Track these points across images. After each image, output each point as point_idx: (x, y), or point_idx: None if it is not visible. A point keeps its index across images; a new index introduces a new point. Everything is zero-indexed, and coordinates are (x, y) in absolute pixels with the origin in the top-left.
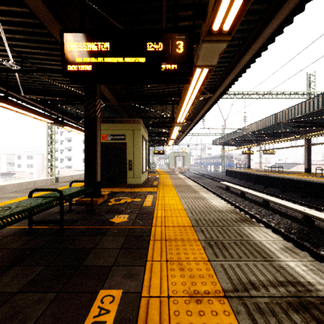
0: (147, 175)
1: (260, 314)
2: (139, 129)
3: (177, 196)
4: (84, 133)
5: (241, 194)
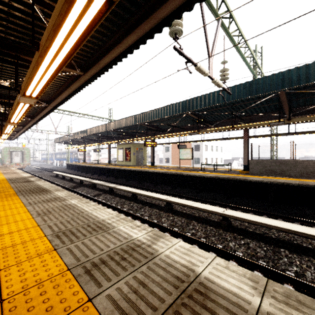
0: None
1: (15, 183)
2: None
3: (3, 176)
4: None
5: (62, 177)
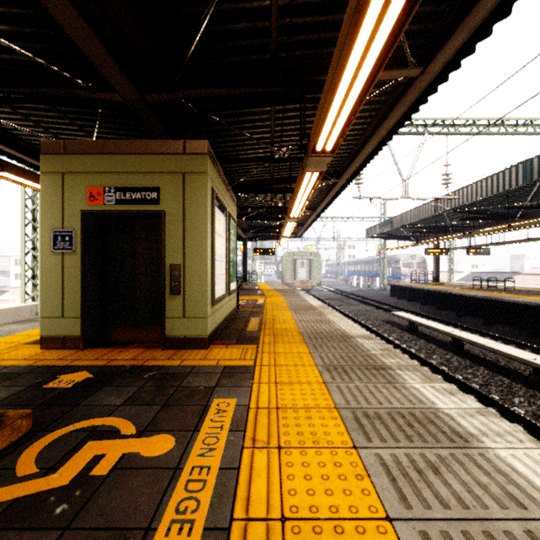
0: (233, 303)
1: None
2: (201, 172)
3: (331, 407)
4: None
5: (454, 345)
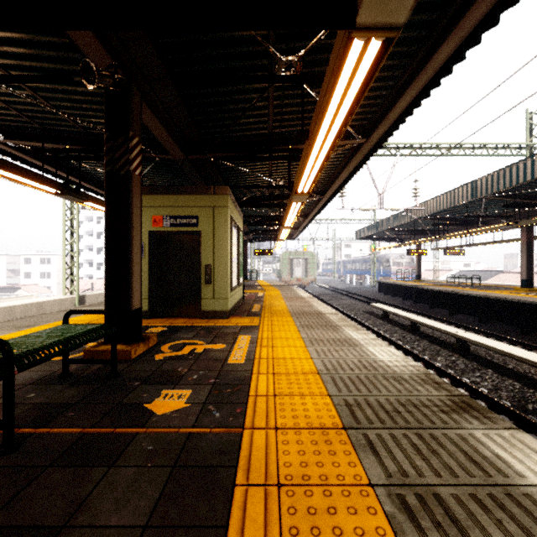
0: (240, 293)
1: None
2: (225, 206)
3: (299, 338)
4: (105, 209)
5: (412, 327)
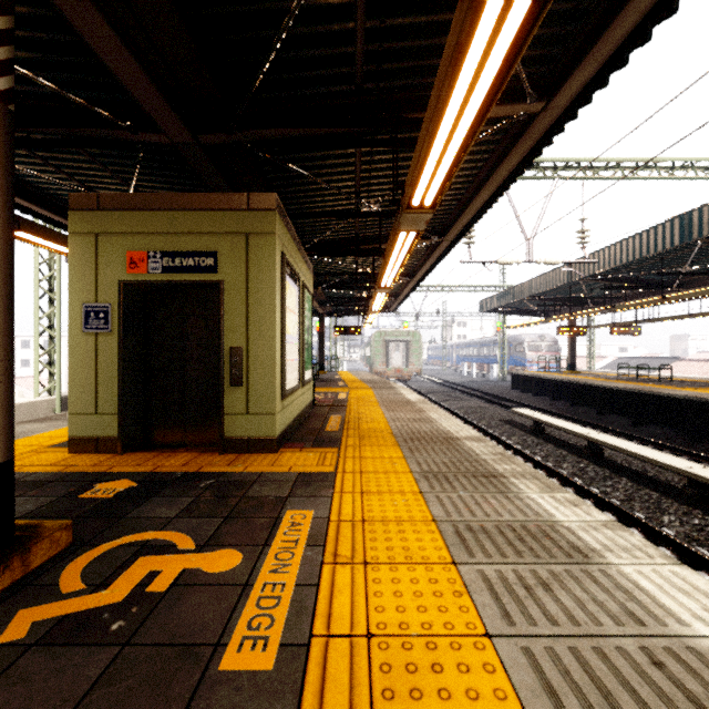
0: (307, 397)
1: None
2: (269, 232)
3: (428, 520)
4: None
5: (591, 451)
